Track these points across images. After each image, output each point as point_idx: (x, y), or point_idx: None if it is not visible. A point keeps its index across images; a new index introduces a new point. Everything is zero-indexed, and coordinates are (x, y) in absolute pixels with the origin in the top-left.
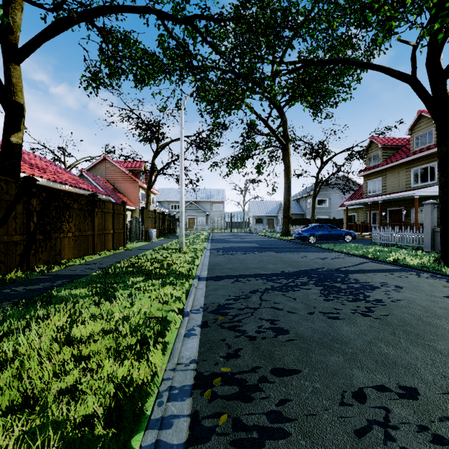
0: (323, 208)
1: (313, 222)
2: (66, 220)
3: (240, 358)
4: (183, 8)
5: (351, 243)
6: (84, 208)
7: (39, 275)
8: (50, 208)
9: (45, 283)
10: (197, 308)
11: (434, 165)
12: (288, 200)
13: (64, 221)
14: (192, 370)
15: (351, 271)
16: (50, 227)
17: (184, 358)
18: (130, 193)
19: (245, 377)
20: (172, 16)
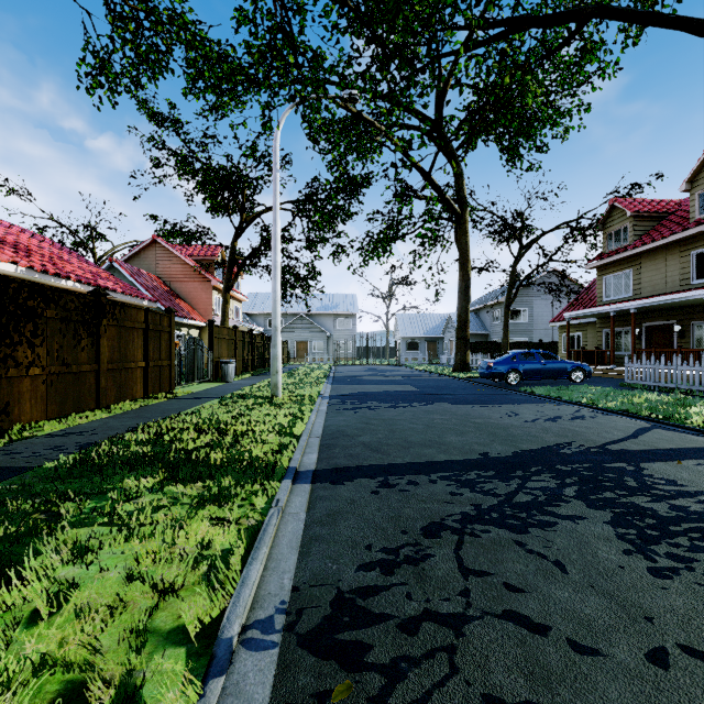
0: (521, 325)
1: (505, 347)
2: (25, 342)
3: None
4: None
5: (589, 386)
6: (74, 317)
7: None
8: None
9: None
10: (268, 612)
11: None
12: (466, 311)
13: (19, 343)
14: None
15: (638, 453)
16: None
17: None
18: (197, 299)
19: None
20: None
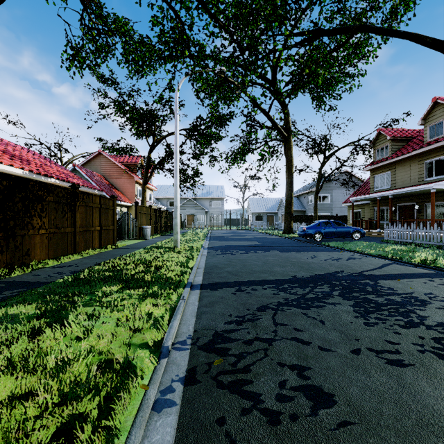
0: (325, 205)
1: (315, 218)
2: (37, 215)
3: None
4: None
5: (362, 241)
6: (62, 200)
7: None
8: (15, 199)
9: None
10: (183, 338)
11: None
12: (290, 196)
13: (34, 215)
14: None
15: (378, 276)
16: (14, 223)
17: None
18: (126, 189)
19: None
20: None
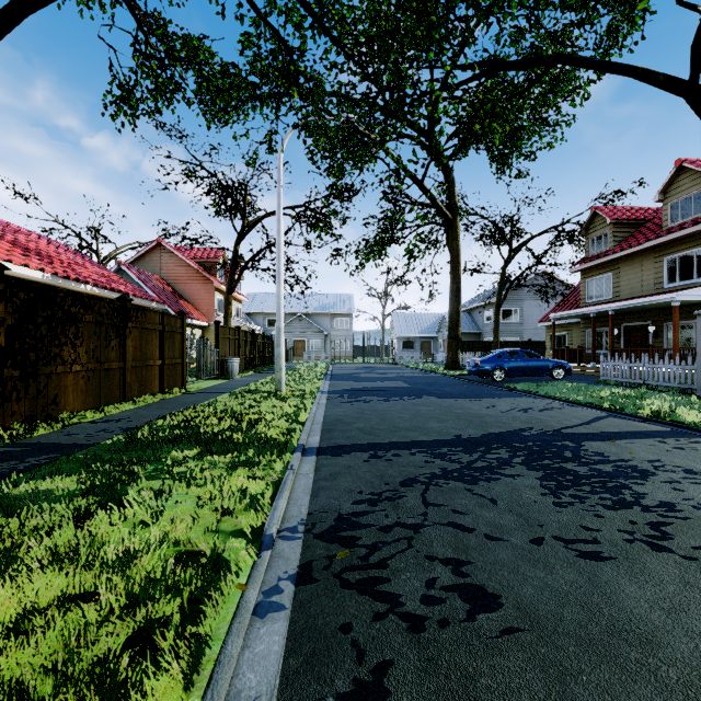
0: (512, 324)
1: (496, 346)
2: (69, 342)
3: None
4: None
5: (566, 382)
6: (106, 321)
7: (4, 444)
8: (37, 319)
9: (4, 462)
10: (293, 524)
11: None
12: (457, 311)
13: (65, 344)
14: None
15: (584, 435)
16: (35, 355)
17: None
18: (199, 299)
19: None
20: None
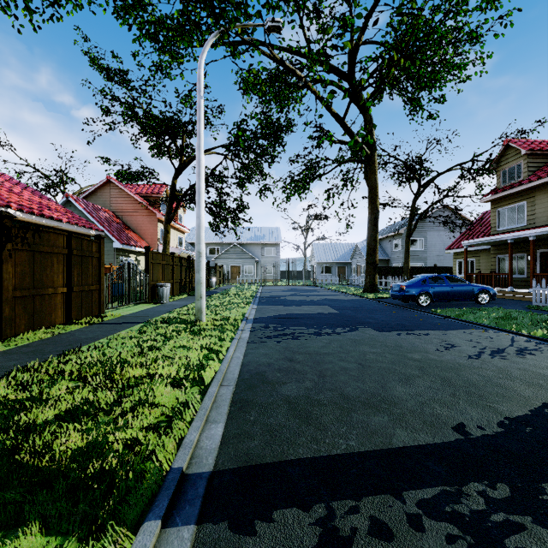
0: (417, 252)
1: (406, 271)
2: None
3: None
4: None
5: (501, 309)
6: None
7: None
8: None
9: None
10: None
11: None
12: (375, 239)
13: None
14: None
15: None
16: None
17: None
18: (144, 230)
19: None
20: None
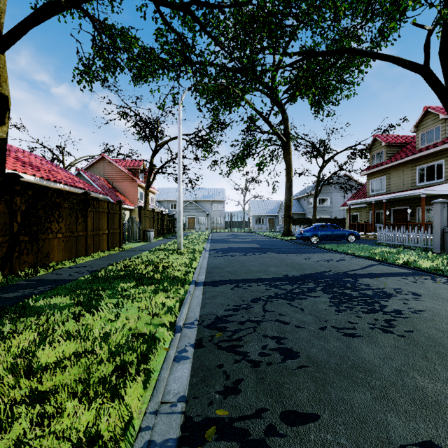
0: (325, 208)
1: (314, 221)
2: (55, 220)
3: (240, 394)
4: (181, 0)
5: (356, 244)
6: (76, 207)
7: (22, 280)
8: (37, 207)
9: (26, 289)
10: (191, 321)
11: (441, 163)
12: (289, 200)
13: (53, 221)
14: (179, 413)
15: (360, 275)
16: (36, 228)
17: (171, 394)
18: (128, 192)
19: (248, 425)
20: (168, 2)
